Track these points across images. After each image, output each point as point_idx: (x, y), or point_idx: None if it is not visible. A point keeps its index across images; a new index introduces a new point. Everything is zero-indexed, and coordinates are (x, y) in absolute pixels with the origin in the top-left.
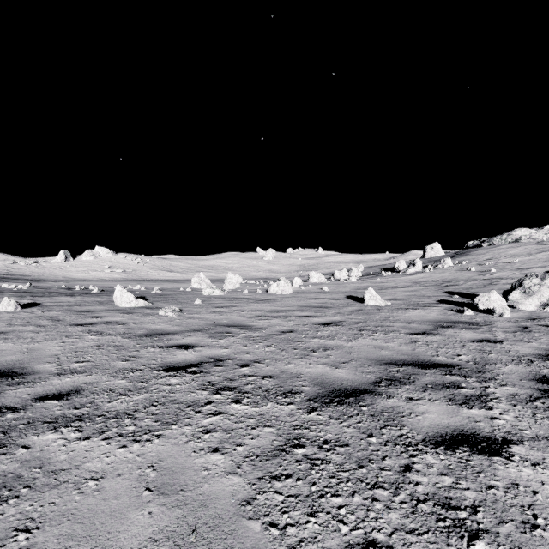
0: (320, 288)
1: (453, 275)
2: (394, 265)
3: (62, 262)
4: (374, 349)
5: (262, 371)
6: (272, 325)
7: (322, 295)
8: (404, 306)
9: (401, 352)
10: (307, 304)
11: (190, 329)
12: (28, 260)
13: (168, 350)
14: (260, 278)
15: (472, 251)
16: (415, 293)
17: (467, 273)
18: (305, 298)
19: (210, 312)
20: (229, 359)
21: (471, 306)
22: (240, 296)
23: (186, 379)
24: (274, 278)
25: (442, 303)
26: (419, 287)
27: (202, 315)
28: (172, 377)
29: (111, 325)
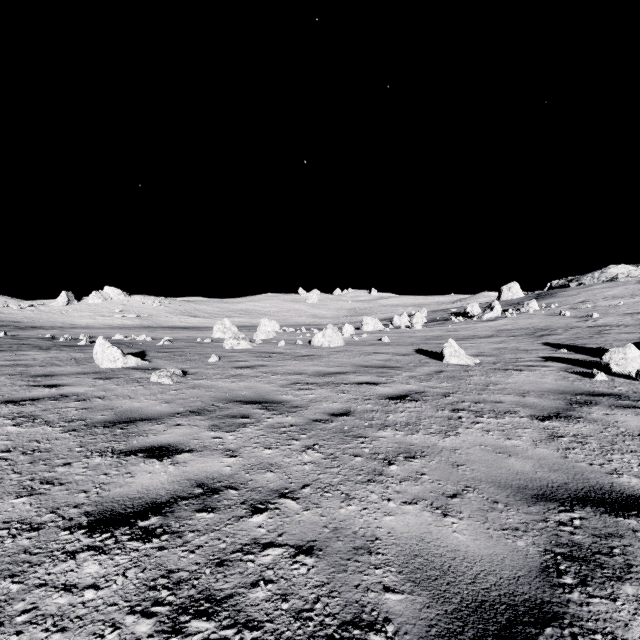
0: (378, 338)
1: (544, 322)
2: (465, 309)
3: (63, 305)
4: (495, 455)
5: (294, 526)
6: (315, 400)
7: (382, 348)
8: (500, 366)
9: (545, 462)
10: (365, 363)
11: (185, 410)
12: (22, 303)
13: (126, 461)
14: (302, 324)
15: (558, 292)
16: (505, 346)
17: (561, 318)
18: (361, 352)
19: (226, 376)
20: (232, 488)
21: (598, 367)
22: (274, 350)
23: (120, 562)
24: (320, 324)
25: (550, 360)
26: (506, 337)
27: (213, 381)
28: (94, 552)
29: (63, 402)
